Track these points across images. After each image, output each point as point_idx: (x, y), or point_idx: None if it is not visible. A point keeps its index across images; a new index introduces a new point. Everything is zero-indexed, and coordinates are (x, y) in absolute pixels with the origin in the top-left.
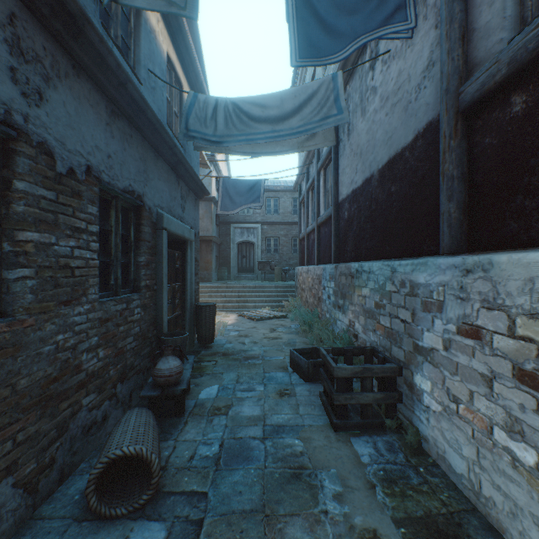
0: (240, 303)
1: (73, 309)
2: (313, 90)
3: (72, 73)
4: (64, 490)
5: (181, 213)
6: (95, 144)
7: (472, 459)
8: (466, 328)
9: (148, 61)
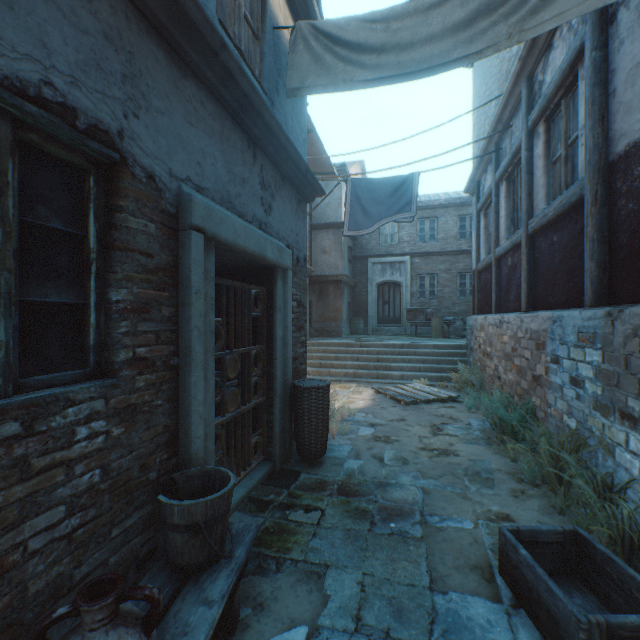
0: (379, 370)
1: None
2: None
3: None
4: None
5: (261, 215)
6: None
7: None
8: None
9: None
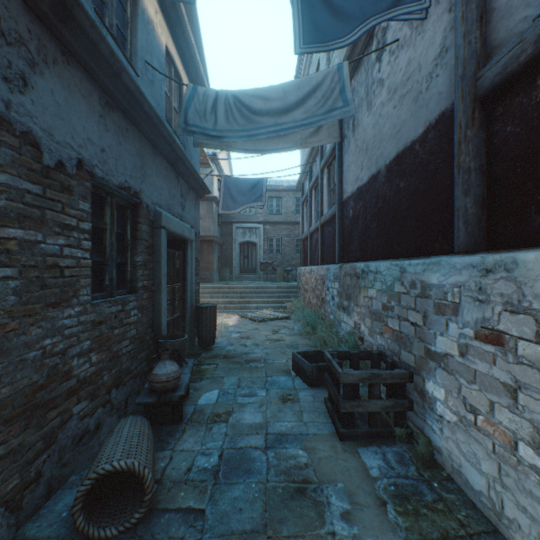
0: (242, 304)
1: (63, 311)
2: (318, 82)
3: (61, 60)
4: (51, 506)
5: (181, 212)
6: (87, 136)
7: (493, 476)
8: (485, 332)
9: (146, 52)
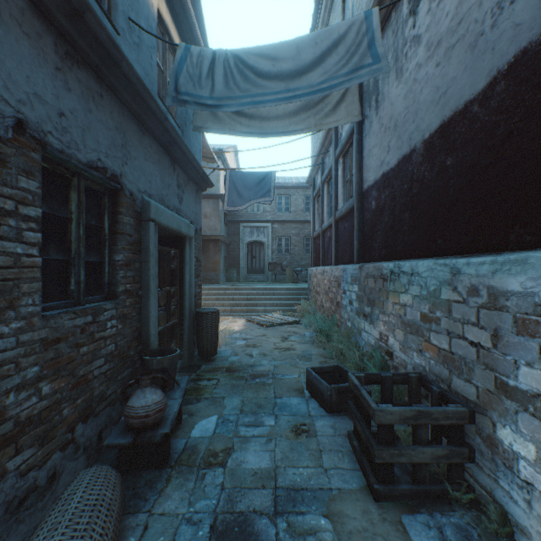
0: (249, 307)
1: None
2: (340, 34)
3: None
4: None
5: (177, 204)
6: (34, 91)
7: None
8: None
9: (129, 7)
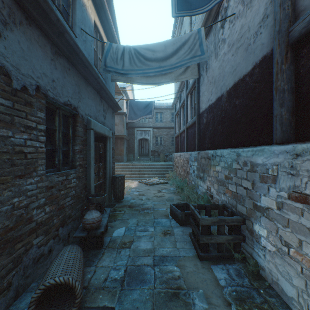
0: (140, 175)
1: (26, 180)
2: (185, 40)
3: (25, 22)
4: (17, 304)
5: (103, 120)
6: (43, 72)
7: (301, 288)
8: (295, 195)
9: (81, 23)
